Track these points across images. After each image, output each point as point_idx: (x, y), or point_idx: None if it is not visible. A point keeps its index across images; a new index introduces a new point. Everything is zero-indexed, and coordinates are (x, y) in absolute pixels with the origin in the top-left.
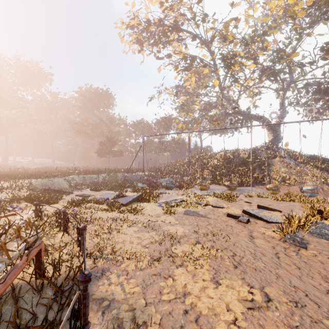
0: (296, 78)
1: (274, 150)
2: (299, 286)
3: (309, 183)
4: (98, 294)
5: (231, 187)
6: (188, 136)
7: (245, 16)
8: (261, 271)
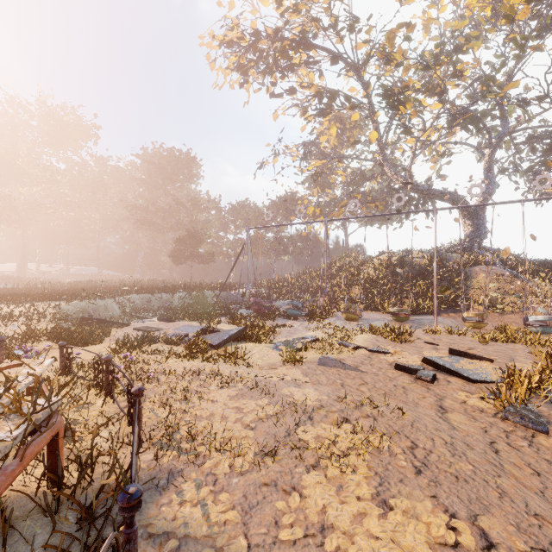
0: (514, 127)
1: (474, 252)
2: (545, 514)
3: (540, 309)
4: (159, 525)
5: (399, 317)
6: (325, 229)
7: (423, 21)
8: (469, 481)
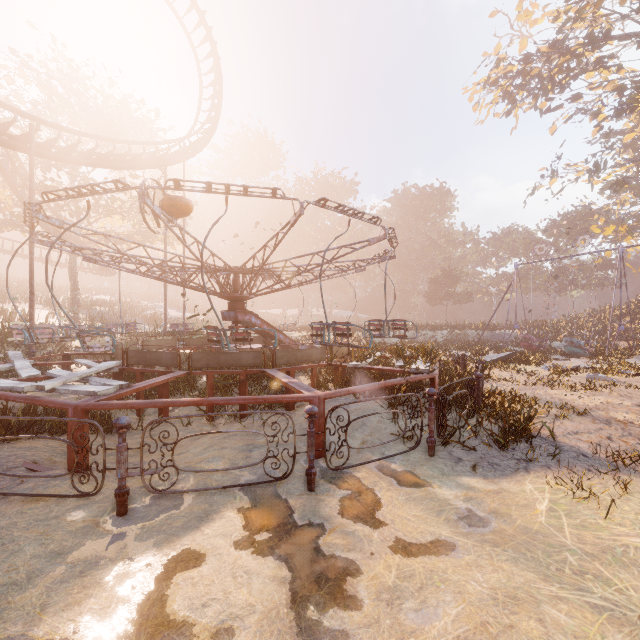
0: None
1: None
2: None
3: None
4: (485, 386)
5: None
6: (619, 257)
7: None
8: None
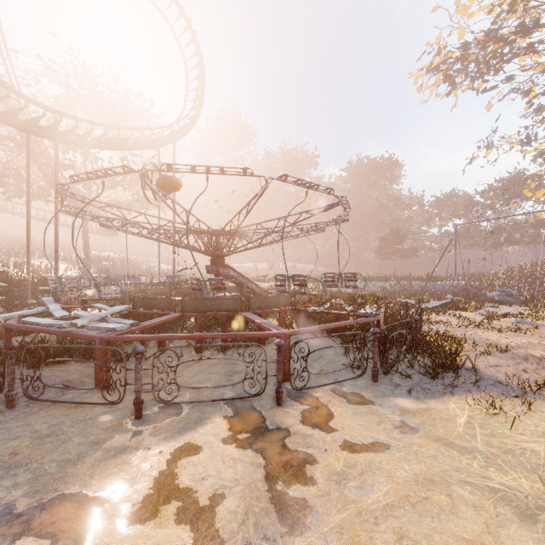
0: None
1: None
2: None
3: None
4: (423, 328)
5: None
6: None
7: None
8: None
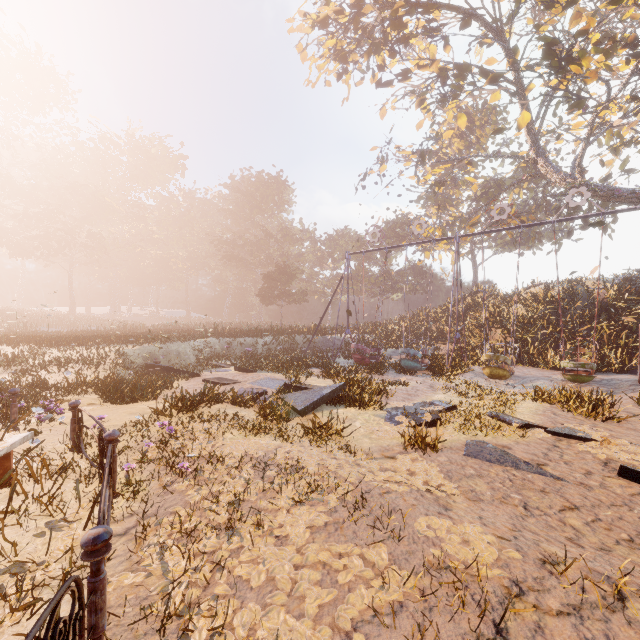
0: None
1: None
2: None
3: None
4: None
5: (578, 375)
6: (456, 248)
7: None
8: None
